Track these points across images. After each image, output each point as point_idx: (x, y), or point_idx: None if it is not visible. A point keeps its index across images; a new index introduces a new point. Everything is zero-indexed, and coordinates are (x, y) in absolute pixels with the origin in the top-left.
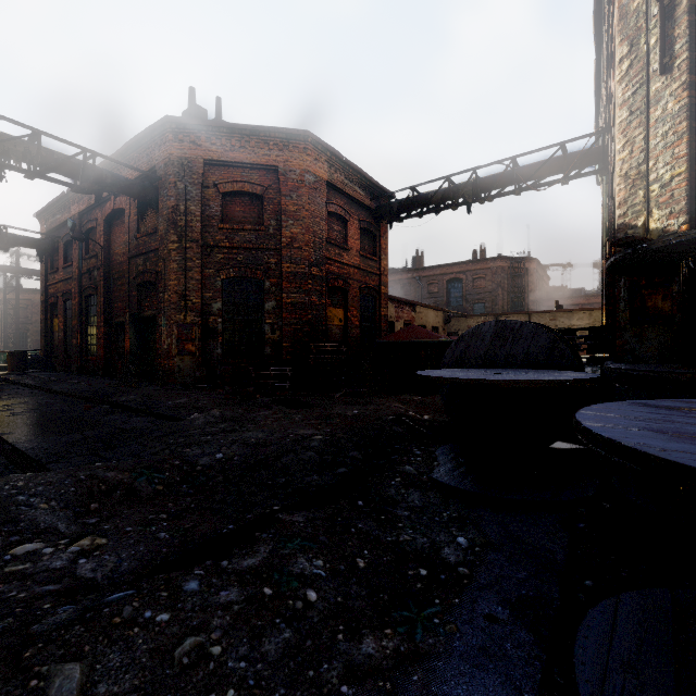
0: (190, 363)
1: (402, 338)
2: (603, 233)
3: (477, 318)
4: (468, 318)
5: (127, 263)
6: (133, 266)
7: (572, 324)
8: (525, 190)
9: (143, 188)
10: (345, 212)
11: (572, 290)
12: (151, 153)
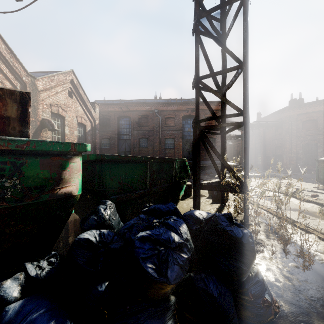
0: (292, 166)
1: None
2: None
3: None
4: None
5: (271, 141)
6: (273, 142)
7: None
8: None
9: (278, 124)
10: None
11: None
12: (280, 115)
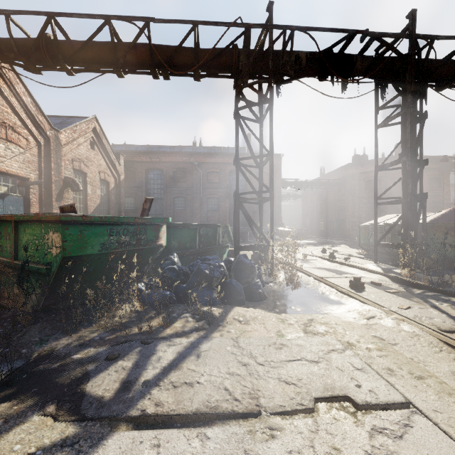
0: (355, 233)
1: None
2: None
3: None
4: None
5: (334, 203)
6: (336, 204)
7: None
8: None
9: (341, 183)
10: None
11: None
12: (343, 172)
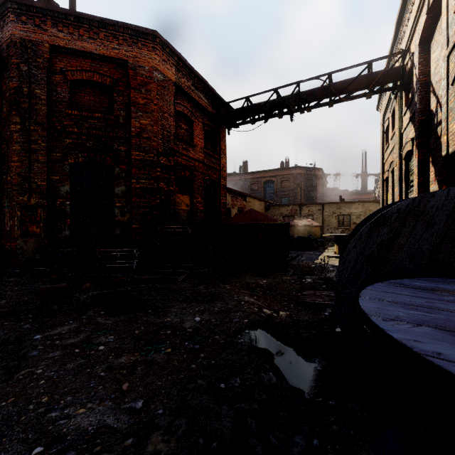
0: (35, 245)
1: (242, 221)
2: (382, 144)
3: (287, 207)
4: (280, 207)
5: None
6: None
7: (351, 212)
8: (337, 102)
9: None
10: (191, 114)
11: (341, 191)
12: None
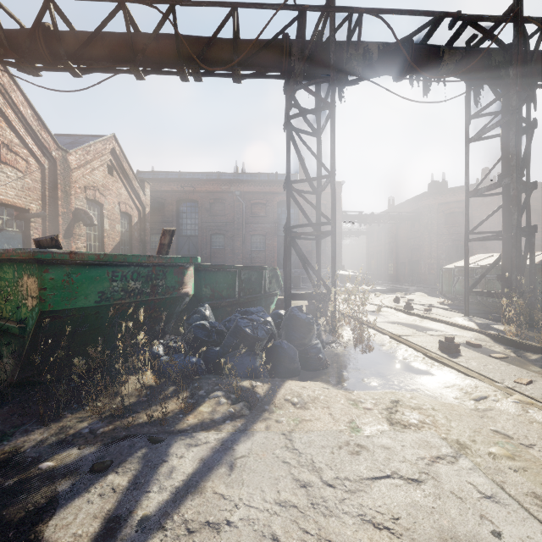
0: (432, 277)
1: None
2: None
3: None
4: None
5: (406, 241)
6: (409, 242)
7: None
8: None
9: (414, 217)
10: None
11: None
12: (417, 203)
